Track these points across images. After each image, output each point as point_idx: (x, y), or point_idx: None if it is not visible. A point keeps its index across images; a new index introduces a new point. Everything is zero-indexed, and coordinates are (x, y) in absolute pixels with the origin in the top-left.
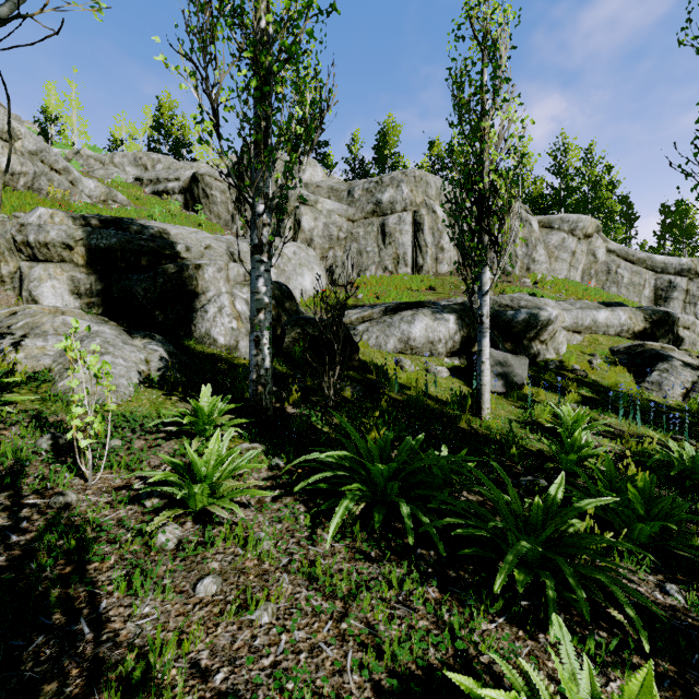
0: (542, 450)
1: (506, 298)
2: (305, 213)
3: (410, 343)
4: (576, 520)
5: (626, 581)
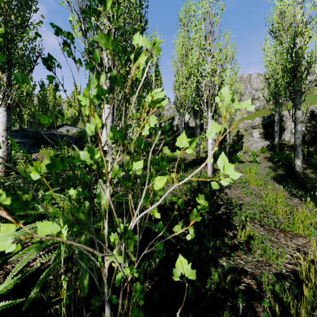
0: None
1: None
2: None
3: None
4: None
5: None
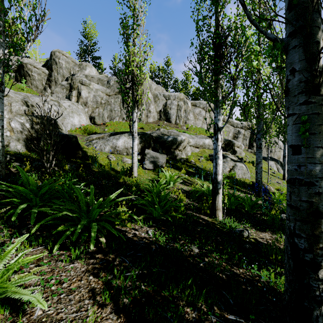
0: (146, 188)
1: (166, 131)
2: (83, 89)
3: (116, 148)
4: (124, 208)
5: (133, 230)
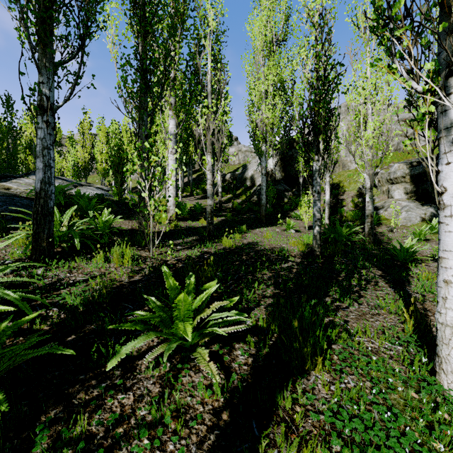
0: None
1: None
2: None
3: None
4: None
5: None
